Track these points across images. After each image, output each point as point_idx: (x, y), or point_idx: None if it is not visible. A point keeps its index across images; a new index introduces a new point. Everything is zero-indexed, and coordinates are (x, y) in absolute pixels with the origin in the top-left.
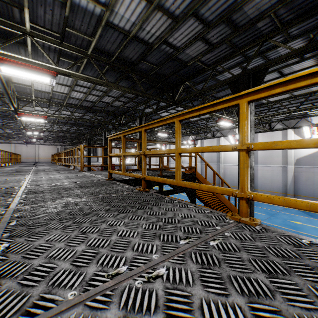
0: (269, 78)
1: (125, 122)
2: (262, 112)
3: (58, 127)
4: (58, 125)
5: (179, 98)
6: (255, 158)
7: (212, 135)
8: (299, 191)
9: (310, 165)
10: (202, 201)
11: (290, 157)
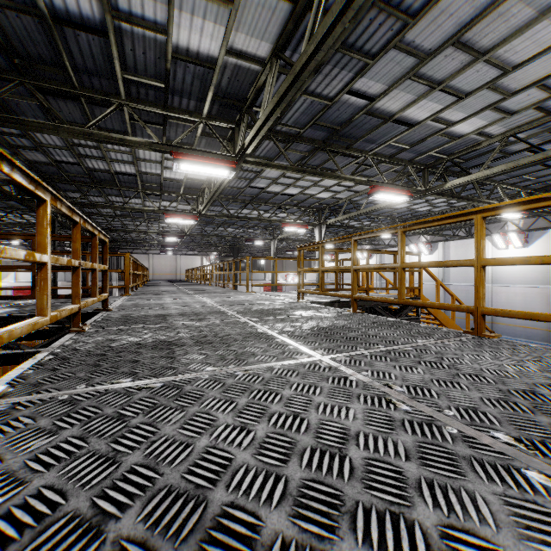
0: None
1: None
2: None
3: None
4: None
5: None
6: None
7: None
8: None
9: None
10: None
11: None
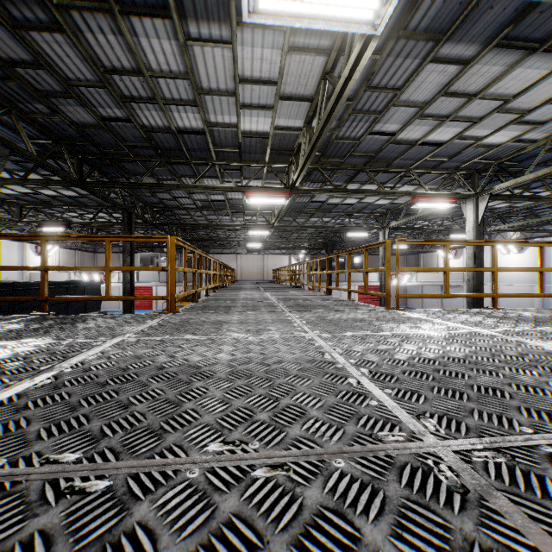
0: None
1: None
2: None
3: None
4: None
5: None
6: None
7: None
8: None
9: None
10: None
11: None
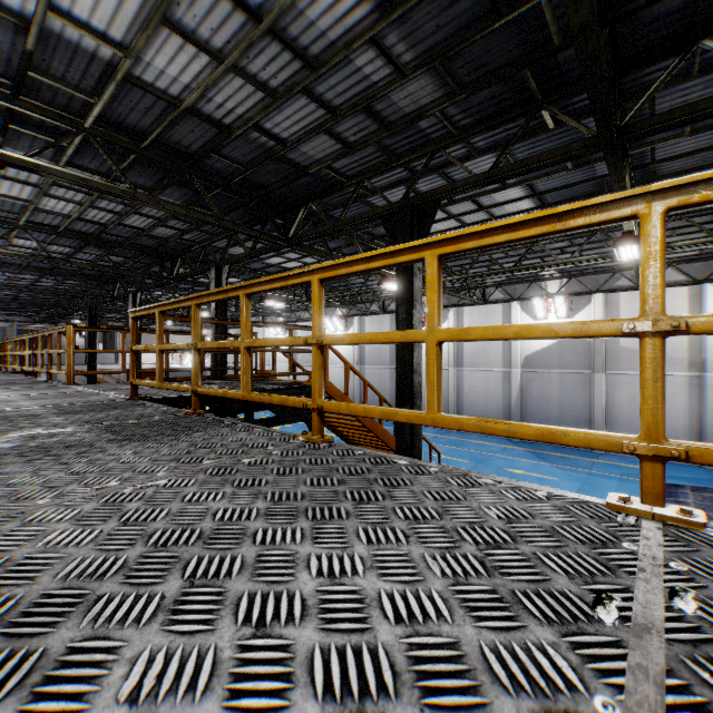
0: (461, 210)
1: (184, 274)
2: (465, 267)
3: (4, 276)
4: (3, 271)
5: (298, 232)
6: (459, 356)
7: (381, 308)
8: (529, 415)
9: (545, 368)
10: (348, 441)
11: (516, 354)
